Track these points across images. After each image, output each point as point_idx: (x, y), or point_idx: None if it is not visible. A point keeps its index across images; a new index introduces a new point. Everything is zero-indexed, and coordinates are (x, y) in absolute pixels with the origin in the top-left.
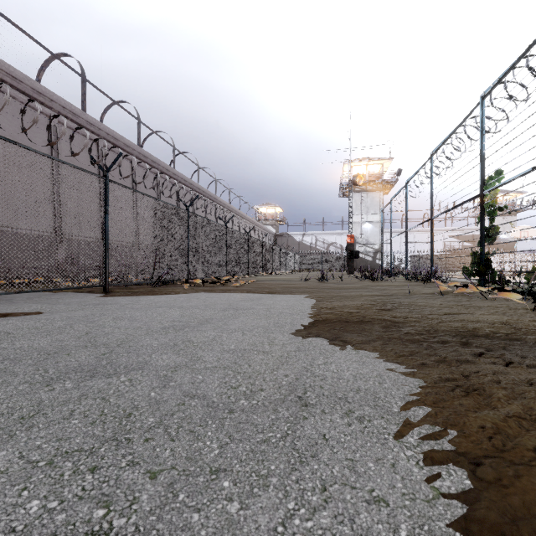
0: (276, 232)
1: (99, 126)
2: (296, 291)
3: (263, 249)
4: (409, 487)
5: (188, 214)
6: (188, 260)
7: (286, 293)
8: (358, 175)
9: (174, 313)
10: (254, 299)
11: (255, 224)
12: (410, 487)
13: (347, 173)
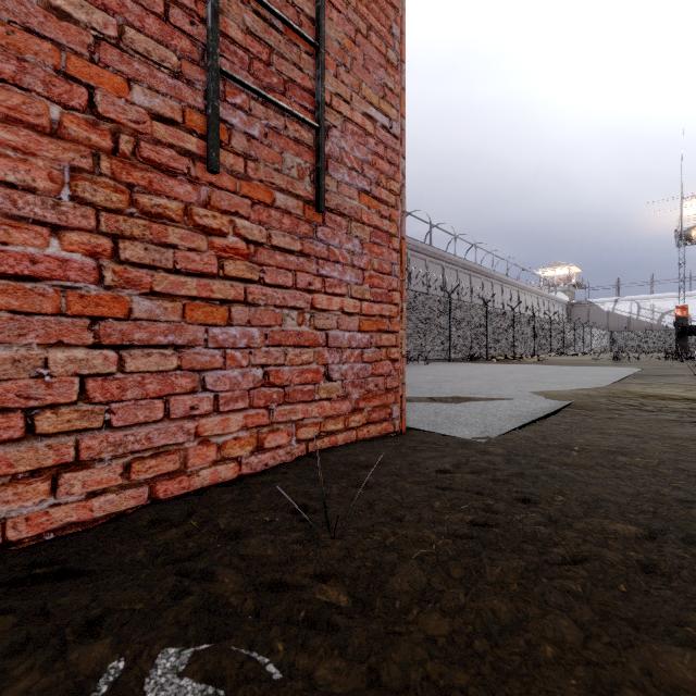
0: (570, 300)
1: (408, 241)
2: (579, 365)
3: (551, 328)
4: (576, 377)
5: (486, 308)
6: (486, 342)
7: (571, 366)
8: (693, 228)
9: (511, 368)
10: (547, 367)
11: (538, 295)
12: (577, 377)
13: (687, 215)
